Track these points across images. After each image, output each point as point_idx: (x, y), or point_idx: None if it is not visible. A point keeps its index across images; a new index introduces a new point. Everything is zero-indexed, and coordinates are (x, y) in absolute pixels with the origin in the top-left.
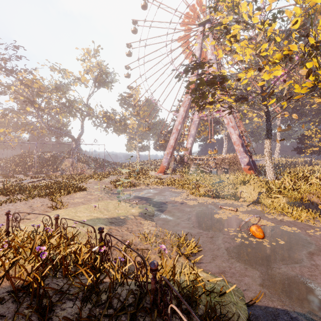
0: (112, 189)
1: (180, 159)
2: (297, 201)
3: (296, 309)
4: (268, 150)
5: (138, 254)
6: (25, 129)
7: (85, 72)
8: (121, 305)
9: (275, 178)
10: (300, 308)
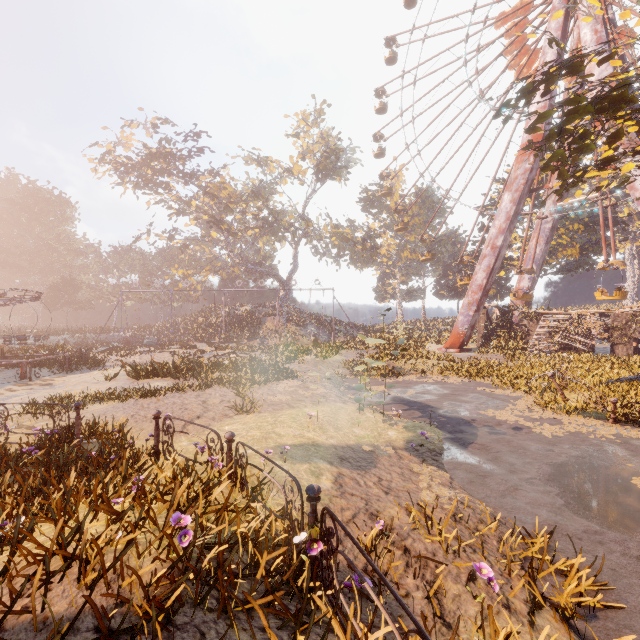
0: (347, 379)
1: (501, 317)
2: None
3: None
4: None
5: (419, 630)
6: (210, 269)
7: (299, 156)
8: None
9: None
10: None
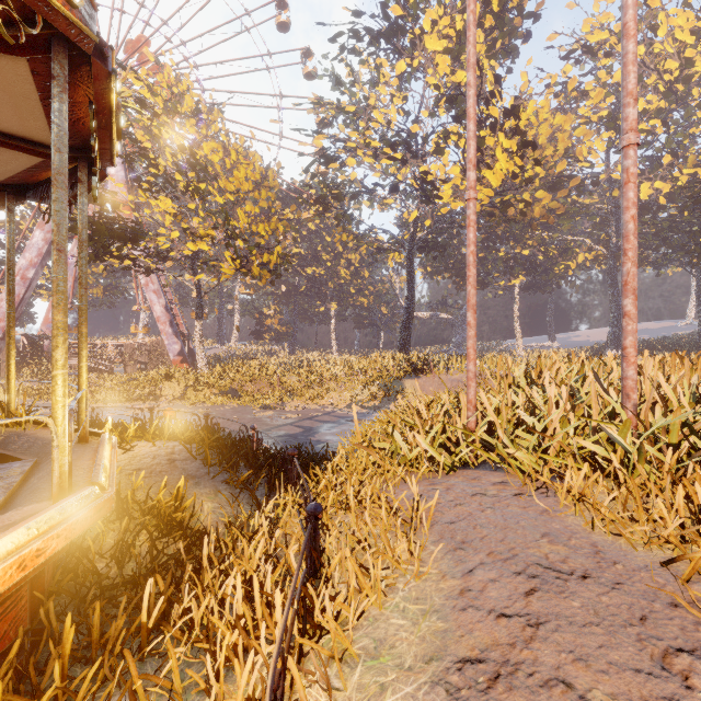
0: None
1: (32, 346)
2: (222, 391)
3: None
4: (199, 334)
5: None
6: None
7: None
8: None
9: (207, 370)
10: None
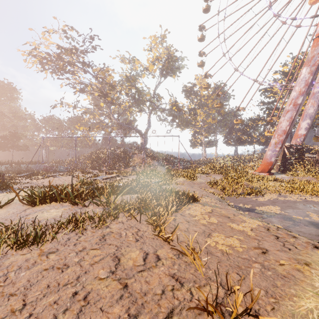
0: (224, 198)
1: (295, 152)
2: None
3: None
4: None
5: None
6: (99, 127)
7: (152, 60)
8: None
9: None
10: None
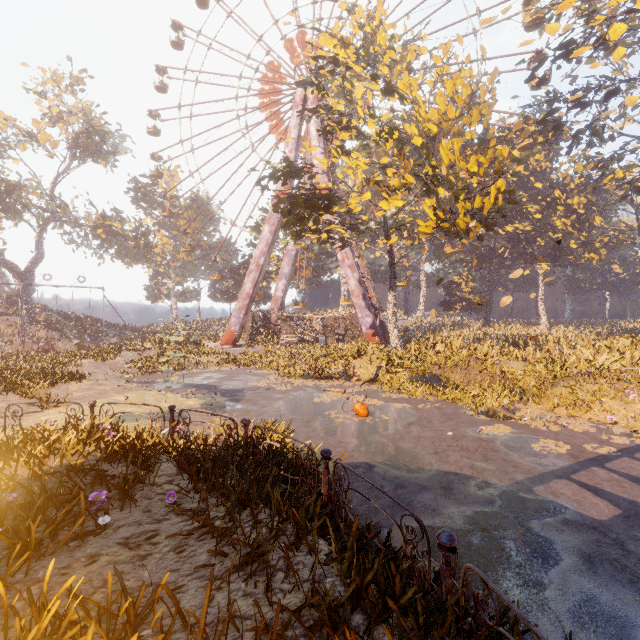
0: (135, 376)
1: (263, 319)
2: (420, 375)
3: (376, 460)
4: (392, 306)
5: (228, 417)
6: None
7: (48, 123)
8: (221, 448)
9: (400, 347)
10: (380, 459)
